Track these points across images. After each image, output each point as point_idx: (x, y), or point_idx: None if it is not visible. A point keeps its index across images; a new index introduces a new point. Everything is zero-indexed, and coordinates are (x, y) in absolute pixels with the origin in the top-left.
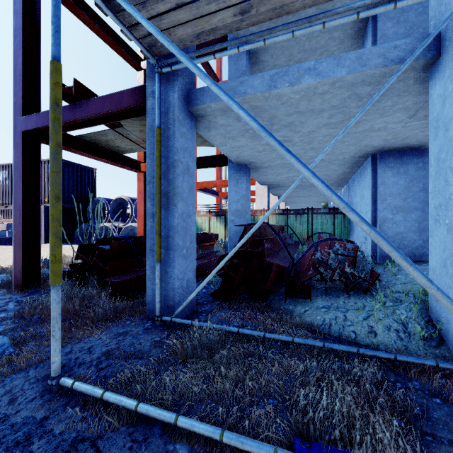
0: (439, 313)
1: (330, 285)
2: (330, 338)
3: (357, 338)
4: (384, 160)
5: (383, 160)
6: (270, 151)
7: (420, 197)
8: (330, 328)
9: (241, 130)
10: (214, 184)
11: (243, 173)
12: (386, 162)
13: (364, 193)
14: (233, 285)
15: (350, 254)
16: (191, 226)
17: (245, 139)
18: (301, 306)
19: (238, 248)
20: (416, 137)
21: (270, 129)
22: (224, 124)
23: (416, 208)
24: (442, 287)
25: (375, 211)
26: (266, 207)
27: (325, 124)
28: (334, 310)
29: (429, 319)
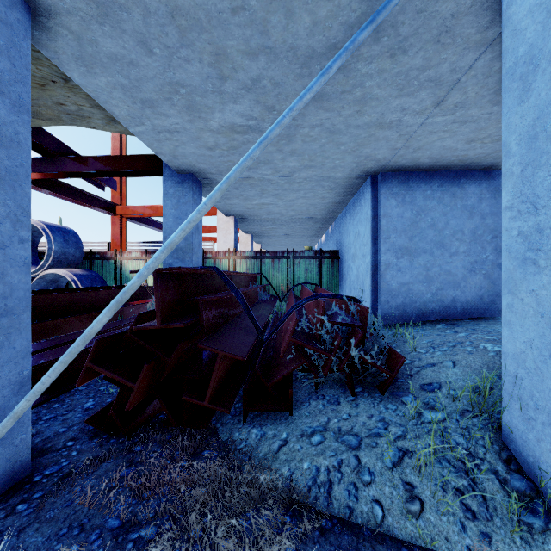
0: (535, 450)
1: (323, 379)
2: (334, 532)
3: (387, 521)
4: (387, 183)
5: (385, 183)
6: (229, 150)
7: (429, 235)
8: (331, 495)
9: (161, 84)
10: (153, 210)
11: (189, 188)
12: (389, 186)
13: (361, 229)
14: (128, 406)
15: (354, 321)
16: (6, 273)
17: (176, 110)
18: (274, 429)
19: (91, 334)
20: (431, 149)
21: (220, 91)
22: (116, 54)
23: (424, 250)
24: (545, 397)
25: (376, 254)
26: (232, 247)
27: (314, 95)
28: (335, 439)
29: (509, 455)
